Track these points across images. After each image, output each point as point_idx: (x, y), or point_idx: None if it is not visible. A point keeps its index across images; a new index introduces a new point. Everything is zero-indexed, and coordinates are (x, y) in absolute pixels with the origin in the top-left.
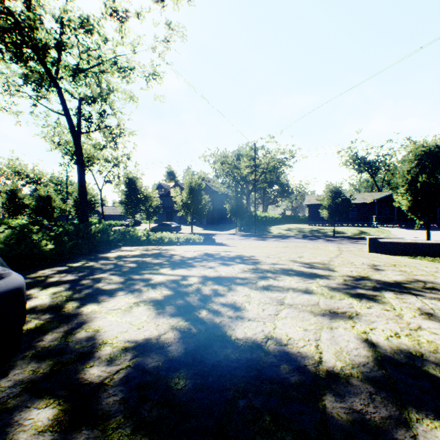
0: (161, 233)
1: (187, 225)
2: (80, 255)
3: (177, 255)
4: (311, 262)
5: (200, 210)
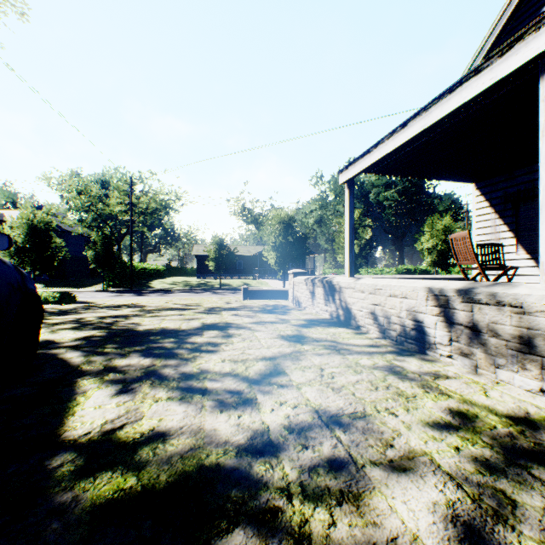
0: None
1: None
2: None
3: (50, 308)
4: (188, 303)
5: (48, 258)
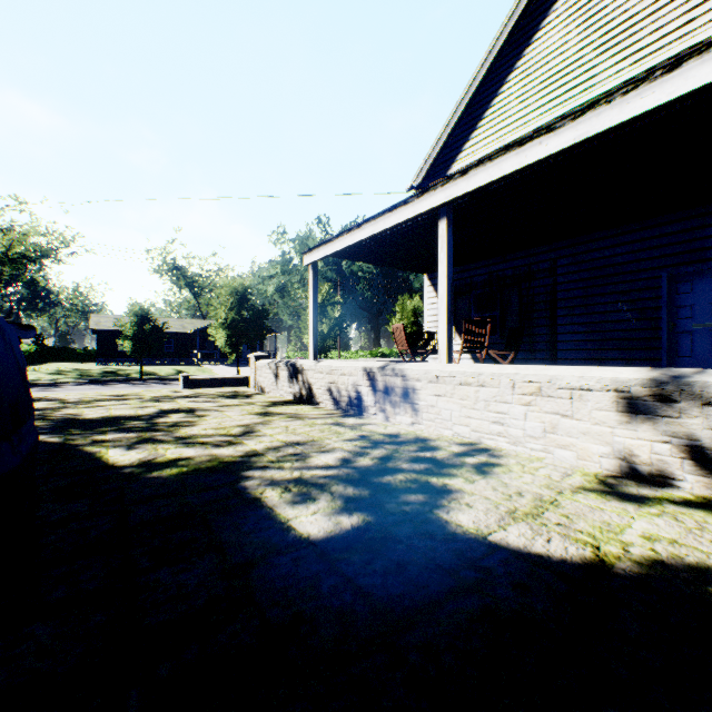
0: None
1: None
2: None
3: None
4: (123, 394)
5: None
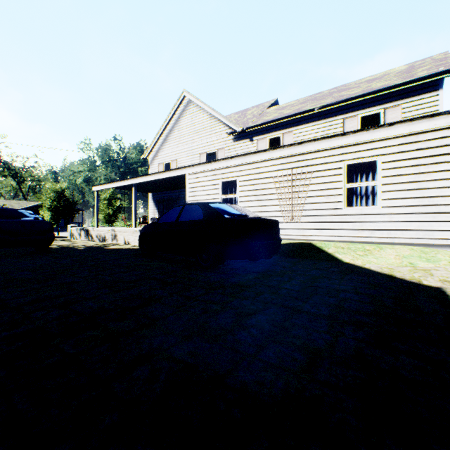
0: None
1: None
2: None
3: None
4: None
5: None
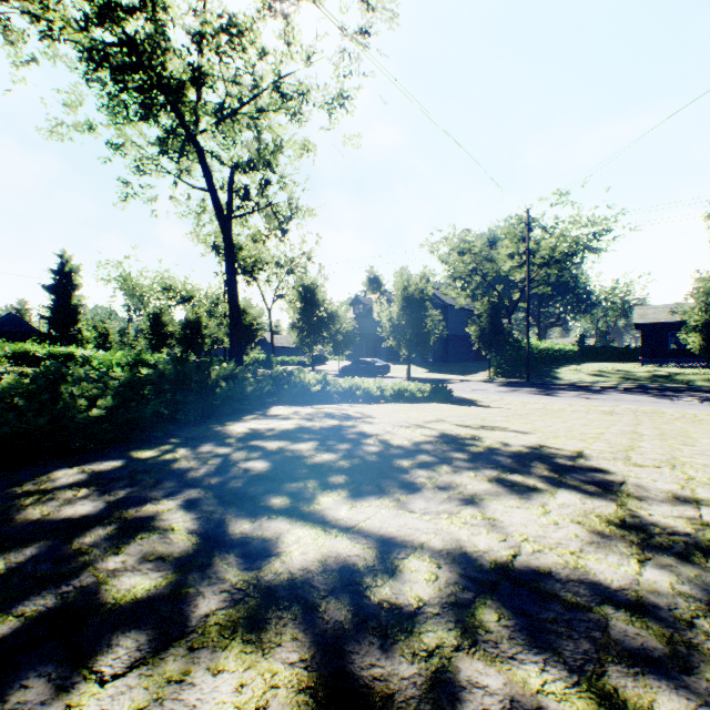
0: (351, 379)
1: (399, 363)
2: (183, 425)
3: (373, 437)
4: None
5: (423, 336)
